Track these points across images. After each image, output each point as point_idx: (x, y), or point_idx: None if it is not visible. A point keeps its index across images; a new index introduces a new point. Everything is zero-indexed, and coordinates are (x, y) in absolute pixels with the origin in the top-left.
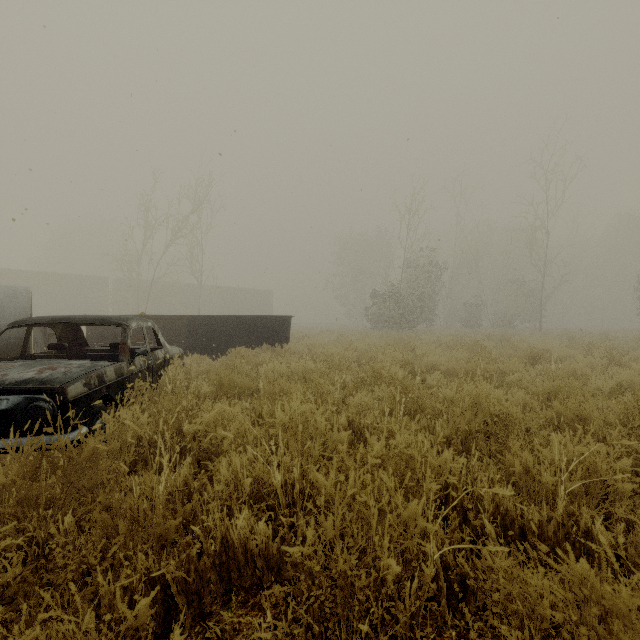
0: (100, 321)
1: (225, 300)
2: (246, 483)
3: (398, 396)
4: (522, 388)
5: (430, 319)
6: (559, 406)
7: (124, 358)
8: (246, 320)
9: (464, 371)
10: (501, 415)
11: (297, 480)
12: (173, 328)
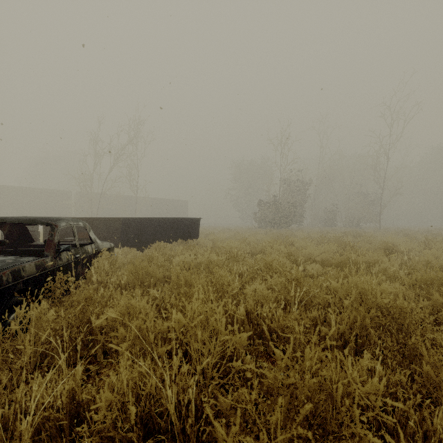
0: (31, 221)
1: (155, 207)
2: (131, 412)
3: (293, 290)
4: (389, 277)
5: (300, 220)
6: (440, 299)
7: (49, 253)
8: (166, 221)
9: (338, 262)
10: (391, 309)
11: (195, 394)
12: (111, 227)
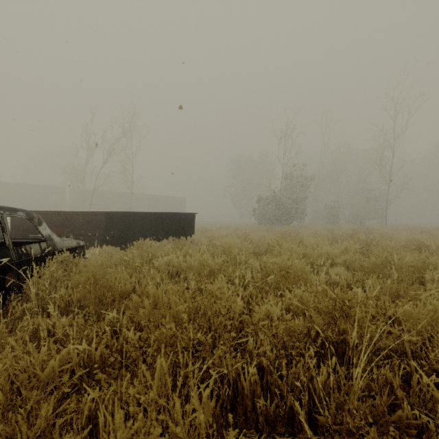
0: None
1: (152, 204)
2: None
3: (355, 334)
4: None
5: (301, 217)
6: None
7: None
8: (156, 216)
9: (374, 266)
10: None
11: None
12: (92, 222)
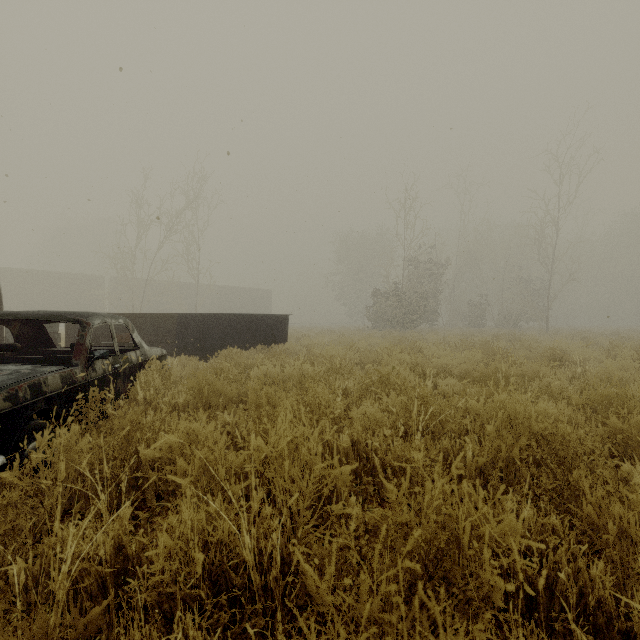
0: (53, 317)
1: (224, 299)
2: (198, 561)
3: (415, 411)
4: (553, 396)
5: (433, 318)
6: (618, 423)
7: (79, 362)
8: (240, 319)
9: (483, 375)
10: (549, 436)
11: (280, 543)
12: (161, 327)
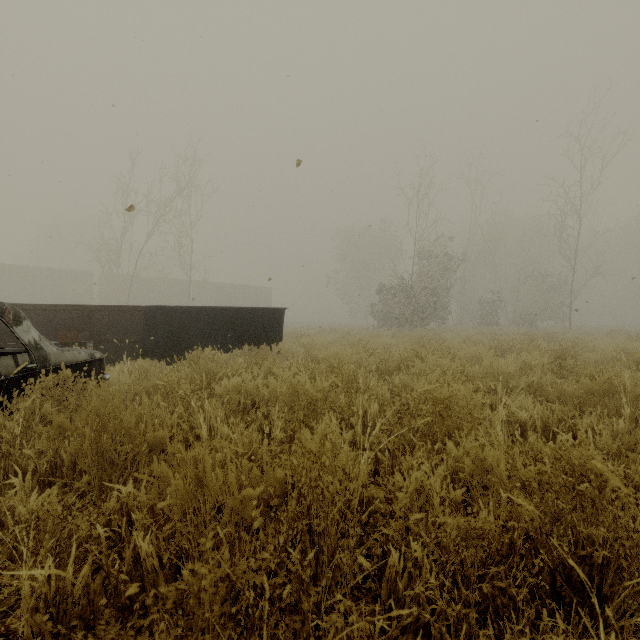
0: None
1: (221, 297)
2: None
3: None
4: None
5: (443, 317)
6: None
7: None
8: (225, 313)
9: (587, 395)
10: None
11: None
12: (123, 323)
